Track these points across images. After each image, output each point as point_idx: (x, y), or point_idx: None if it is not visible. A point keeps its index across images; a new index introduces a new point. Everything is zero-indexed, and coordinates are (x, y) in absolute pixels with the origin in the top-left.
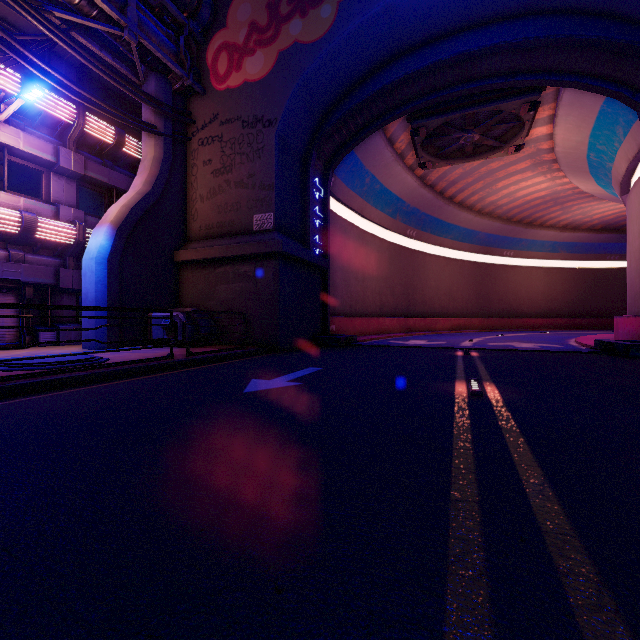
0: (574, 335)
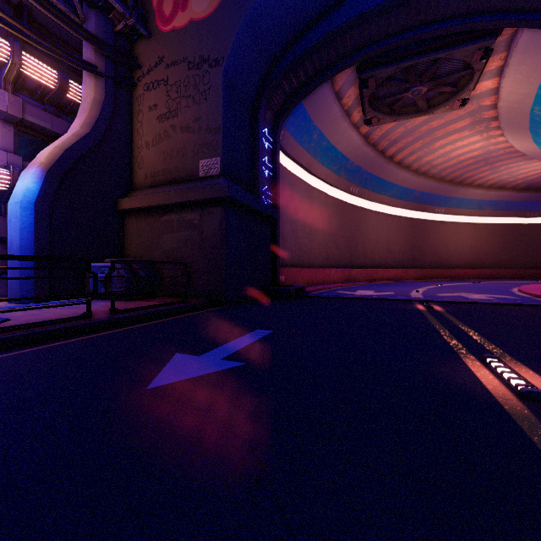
0: (507, 285)
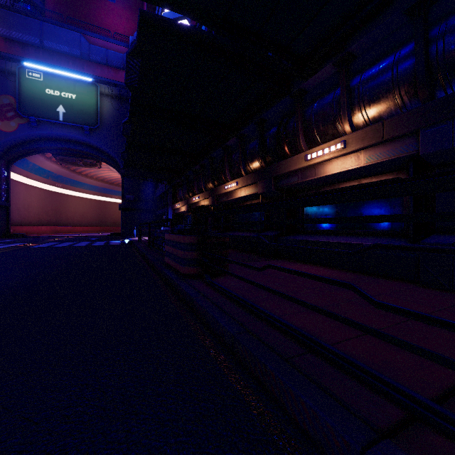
0: None
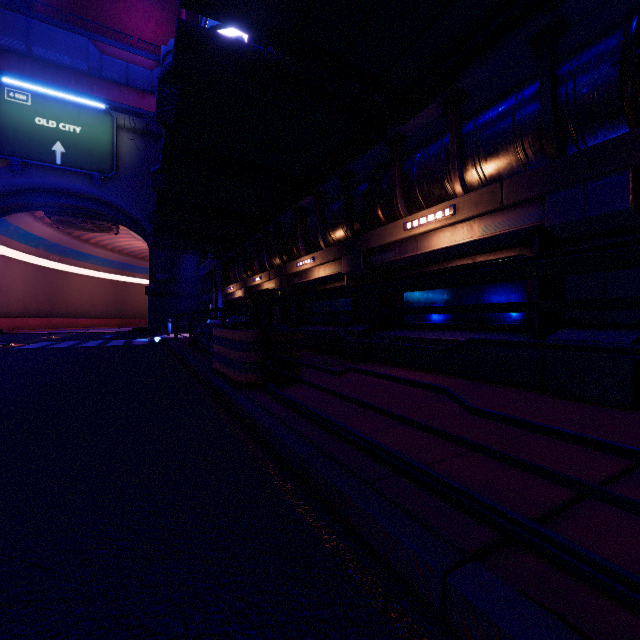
0: None
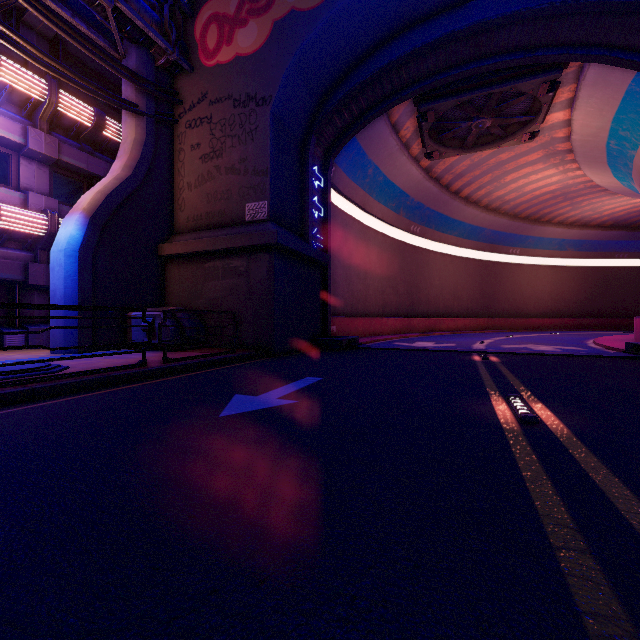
0: (587, 336)
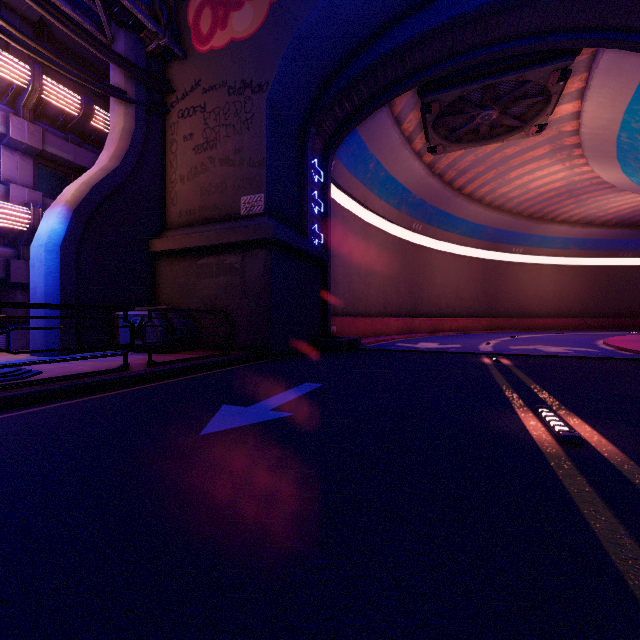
0: (594, 336)
